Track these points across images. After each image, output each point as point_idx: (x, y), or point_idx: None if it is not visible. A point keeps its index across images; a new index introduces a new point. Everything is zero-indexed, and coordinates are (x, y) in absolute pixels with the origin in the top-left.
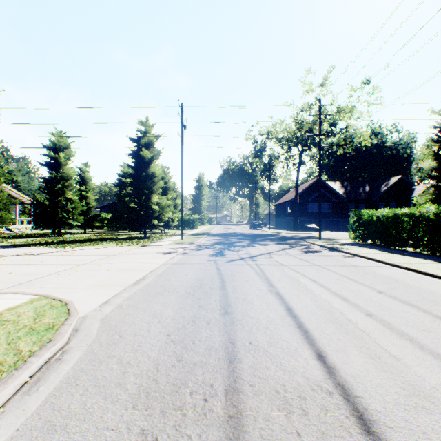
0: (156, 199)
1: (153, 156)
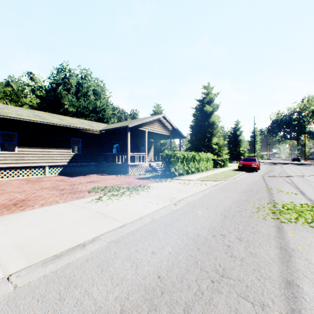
0: (241, 149)
1: (240, 133)
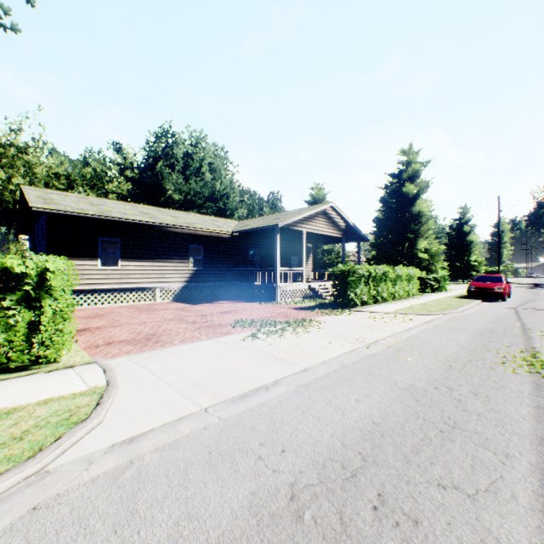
0: (473, 258)
1: (470, 229)
